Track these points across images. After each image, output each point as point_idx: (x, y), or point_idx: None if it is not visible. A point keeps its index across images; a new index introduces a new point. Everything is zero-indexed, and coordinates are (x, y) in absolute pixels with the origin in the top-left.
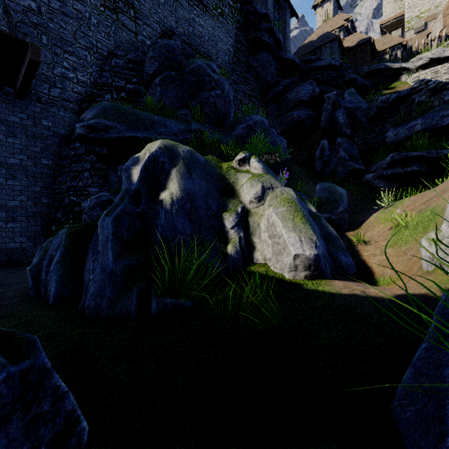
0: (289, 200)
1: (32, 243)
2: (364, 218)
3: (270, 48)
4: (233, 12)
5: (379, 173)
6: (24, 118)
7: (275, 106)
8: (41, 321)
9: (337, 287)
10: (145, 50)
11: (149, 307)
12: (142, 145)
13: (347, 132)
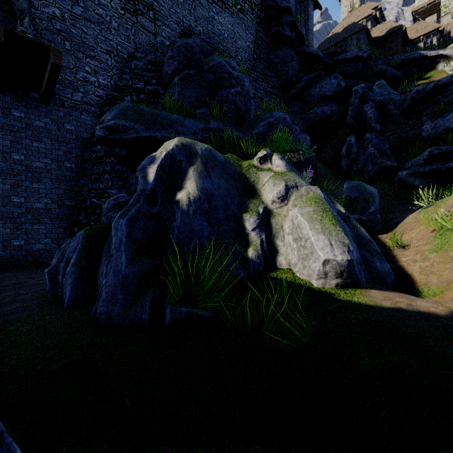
0: (316, 200)
1: (56, 244)
2: (399, 219)
3: (292, 42)
4: (253, 7)
5: (415, 170)
6: (49, 123)
7: (297, 103)
8: (52, 327)
9: (375, 298)
10: (164, 51)
11: (163, 316)
12: (160, 145)
13: (377, 127)
